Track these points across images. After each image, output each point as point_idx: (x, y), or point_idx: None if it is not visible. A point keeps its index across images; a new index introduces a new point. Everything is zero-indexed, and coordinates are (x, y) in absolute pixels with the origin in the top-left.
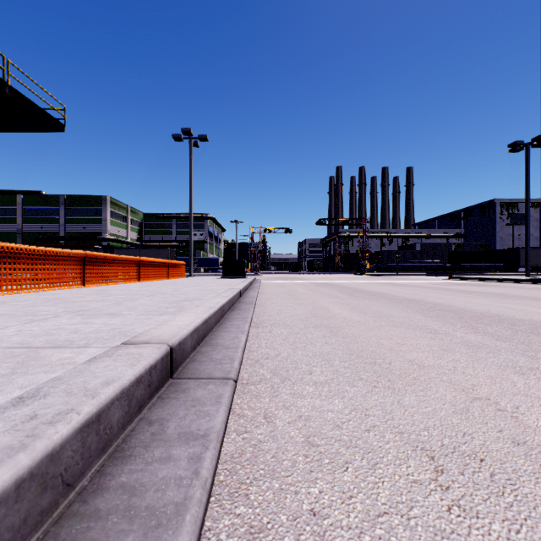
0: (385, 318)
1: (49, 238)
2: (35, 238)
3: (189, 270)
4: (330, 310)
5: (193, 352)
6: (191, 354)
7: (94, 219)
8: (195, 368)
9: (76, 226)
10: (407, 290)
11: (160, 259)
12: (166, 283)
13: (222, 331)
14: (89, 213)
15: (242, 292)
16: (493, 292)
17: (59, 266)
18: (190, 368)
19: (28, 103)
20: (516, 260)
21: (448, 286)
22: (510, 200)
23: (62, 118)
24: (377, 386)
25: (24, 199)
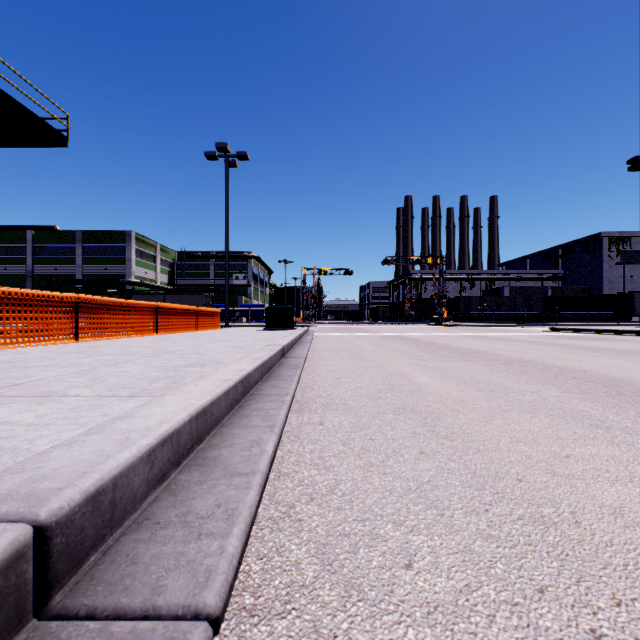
0: (502, 393)
1: (64, 282)
2: (48, 282)
3: (226, 320)
4: (411, 378)
5: (157, 491)
6: (147, 498)
7: (116, 259)
8: (130, 559)
9: (96, 268)
10: (507, 346)
11: (186, 306)
12: (189, 336)
13: (237, 426)
14: (110, 252)
15: (286, 350)
16: (626, 350)
17: (38, 314)
18: (117, 559)
19: (19, 108)
20: (631, 307)
21: (556, 340)
22: (621, 234)
23: (66, 130)
24: (602, 634)
25: (35, 236)
